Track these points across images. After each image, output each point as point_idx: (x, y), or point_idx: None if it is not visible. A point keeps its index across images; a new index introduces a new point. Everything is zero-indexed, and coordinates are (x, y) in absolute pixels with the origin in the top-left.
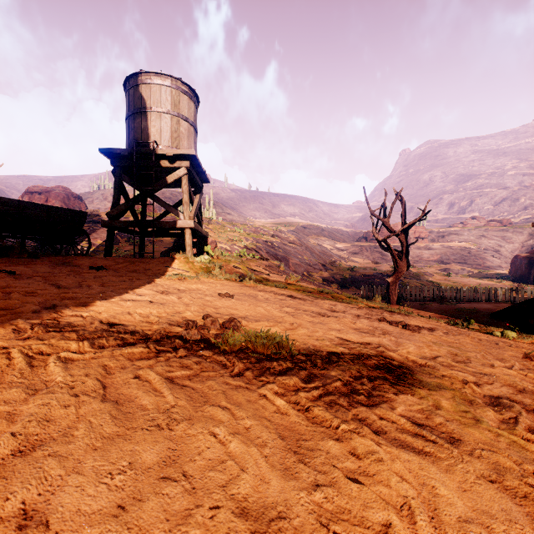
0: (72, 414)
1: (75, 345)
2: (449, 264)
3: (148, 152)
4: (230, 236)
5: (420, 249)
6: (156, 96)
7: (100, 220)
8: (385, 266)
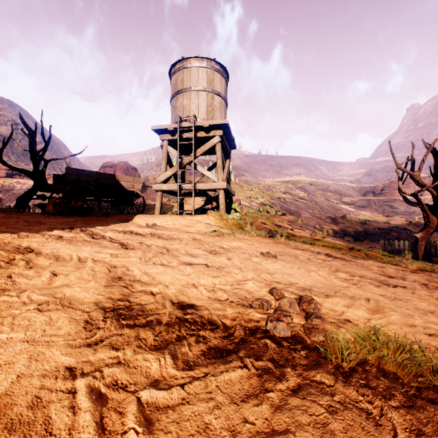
0: None
1: (155, 365)
2: None
3: (189, 125)
4: (248, 194)
5: None
6: (194, 77)
7: (149, 185)
8: (398, 219)
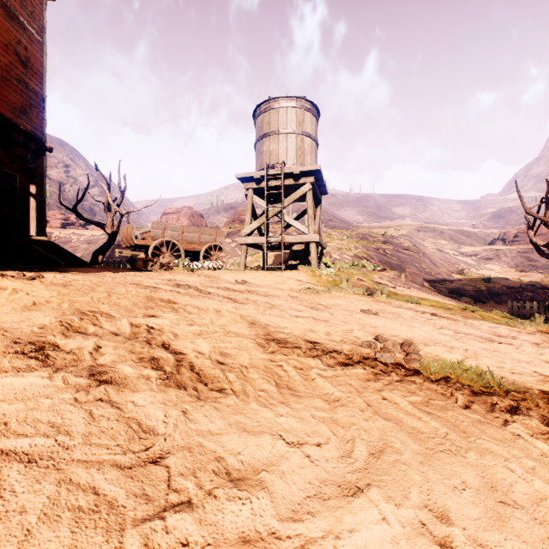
0: (374, 427)
1: (313, 362)
2: None
3: (277, 172)
4: (338, 245)
5: None
6: (282, 119)
7: None
8: (535, 275)
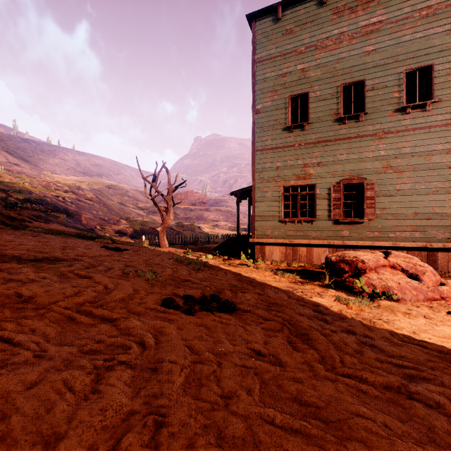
0: None
1: None
2: (219, 221)
3: None
4: (7, 187)
5: (202, 210)
6: None
7: None
8: (174, 222)
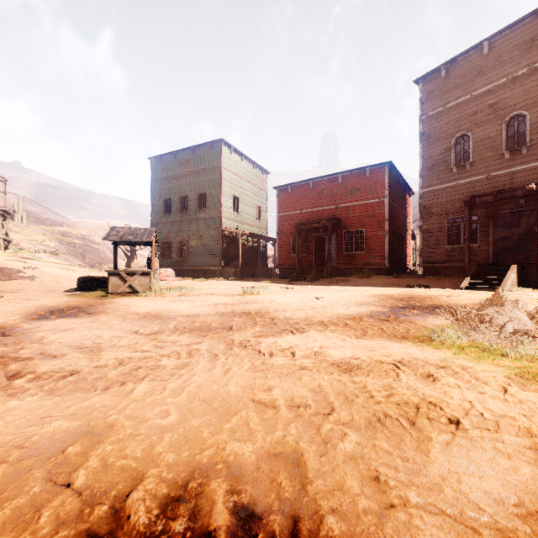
0: None
1: None
2: None
3: None
4: (36, 238)
5: None
6: None
7: None
8: None
